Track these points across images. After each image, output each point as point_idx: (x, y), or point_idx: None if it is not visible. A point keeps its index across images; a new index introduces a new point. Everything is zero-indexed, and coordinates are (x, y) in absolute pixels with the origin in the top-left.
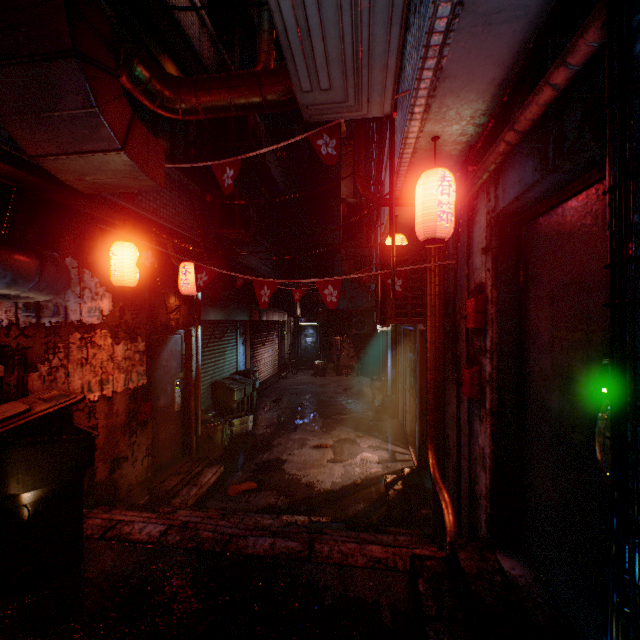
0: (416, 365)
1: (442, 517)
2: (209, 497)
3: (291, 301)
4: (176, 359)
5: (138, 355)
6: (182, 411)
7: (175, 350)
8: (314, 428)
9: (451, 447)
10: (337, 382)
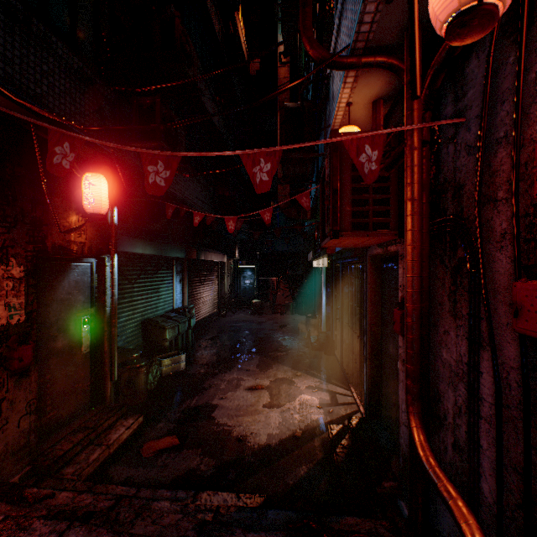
0: (364, 298)
1: (427, 510)
2: (116, 460)
3: (230, 244)
4: (84, 292)
5: (10, 283)
6: (93, 353)
7: (82, 281)
8: (250, 367)
9: (449, 413)
10: (273, 320)
